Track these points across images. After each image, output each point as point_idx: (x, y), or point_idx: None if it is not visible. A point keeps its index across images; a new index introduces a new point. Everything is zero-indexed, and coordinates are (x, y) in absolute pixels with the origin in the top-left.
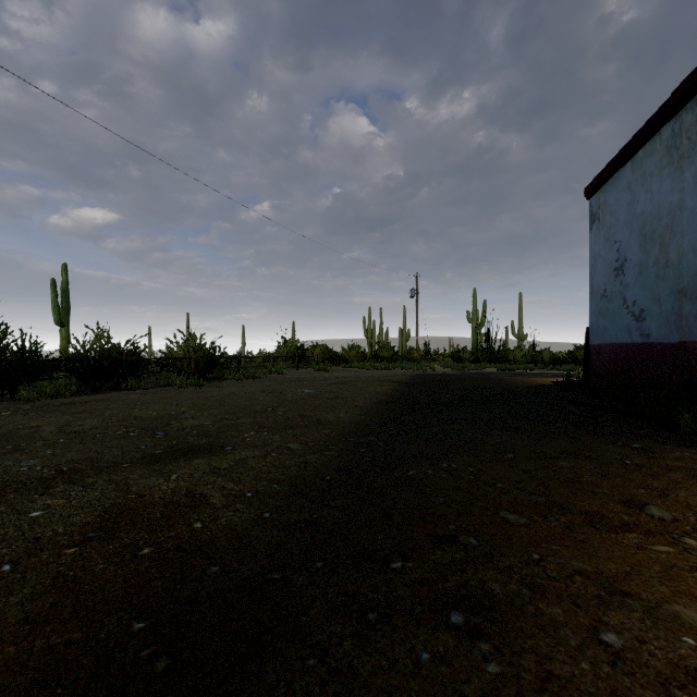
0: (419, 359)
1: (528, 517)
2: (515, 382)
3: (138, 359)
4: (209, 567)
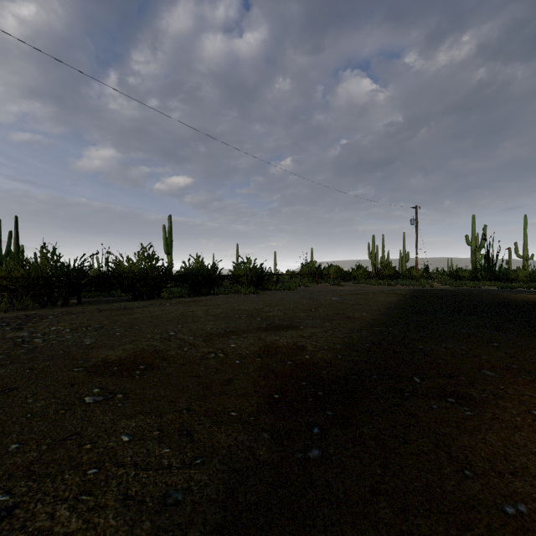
0: (419, 277)
1: (502, 374)
2: (513, 298)
3: (219, 276)
4: (321, 371)
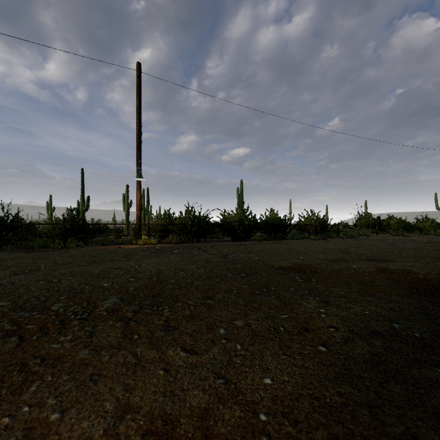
0: None
1: None
2: None
3: (289, 225)
4: (439, 284)
